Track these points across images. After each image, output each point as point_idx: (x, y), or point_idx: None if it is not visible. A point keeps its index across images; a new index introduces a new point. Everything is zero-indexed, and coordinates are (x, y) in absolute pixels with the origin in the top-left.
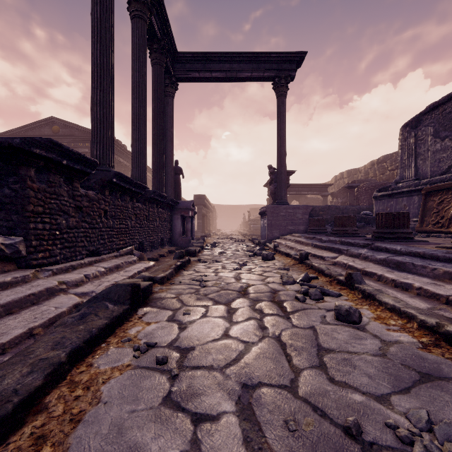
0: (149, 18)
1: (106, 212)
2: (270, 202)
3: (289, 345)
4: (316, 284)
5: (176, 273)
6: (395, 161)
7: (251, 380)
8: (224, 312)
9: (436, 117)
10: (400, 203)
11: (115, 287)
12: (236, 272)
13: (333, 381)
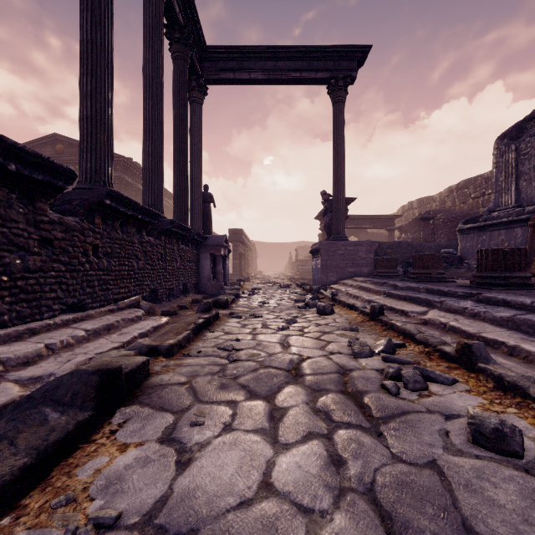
0: None
1: (97, 247)
2: (322, 238)
3: (399, 520)
4: (406, 357)
5: (195, 336)
6: (480, 186)
7: None
8: (264, 419)
9: None
10: (496, 238)
11: (69, 377)
12: (282, 333)
13: None
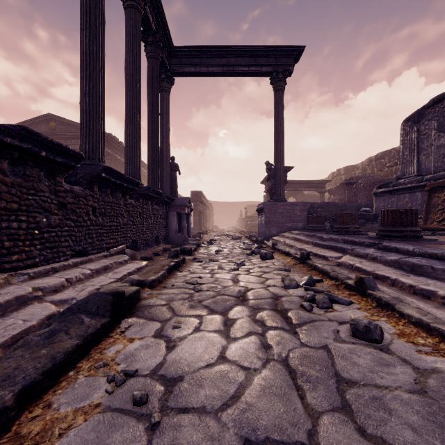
0: (143, 8)
1: (95, 209)
2: (267, 199)
3: (299, 373)
4: (322, 288)
5: (169, 275)
6: (393, 157)
7: (255, 432)
8: (221, 324)
9: (440, 111)
10: (402, 200)
11: (94, 297)
12: (233, 273)
13: (364, 433)
